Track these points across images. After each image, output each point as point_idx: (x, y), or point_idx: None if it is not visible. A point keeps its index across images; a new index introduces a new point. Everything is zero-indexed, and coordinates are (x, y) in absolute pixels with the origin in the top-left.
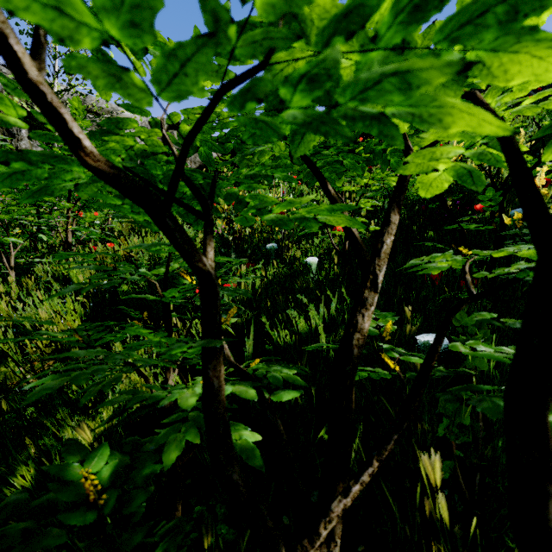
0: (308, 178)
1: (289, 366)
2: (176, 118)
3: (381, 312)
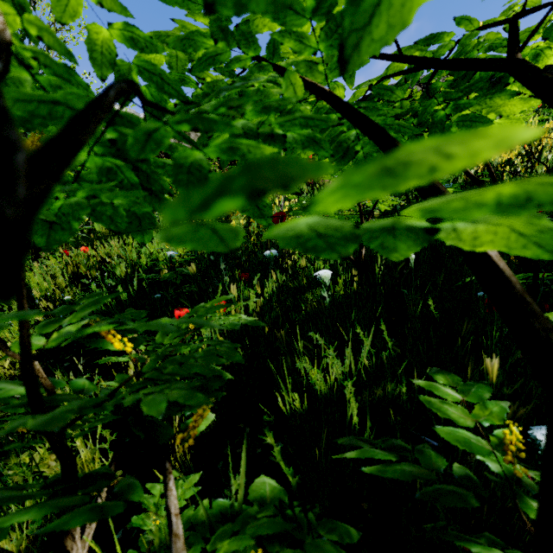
0: (337, 154)
1: (321, 547)
2: (74, 6)
3: (468, 386)
